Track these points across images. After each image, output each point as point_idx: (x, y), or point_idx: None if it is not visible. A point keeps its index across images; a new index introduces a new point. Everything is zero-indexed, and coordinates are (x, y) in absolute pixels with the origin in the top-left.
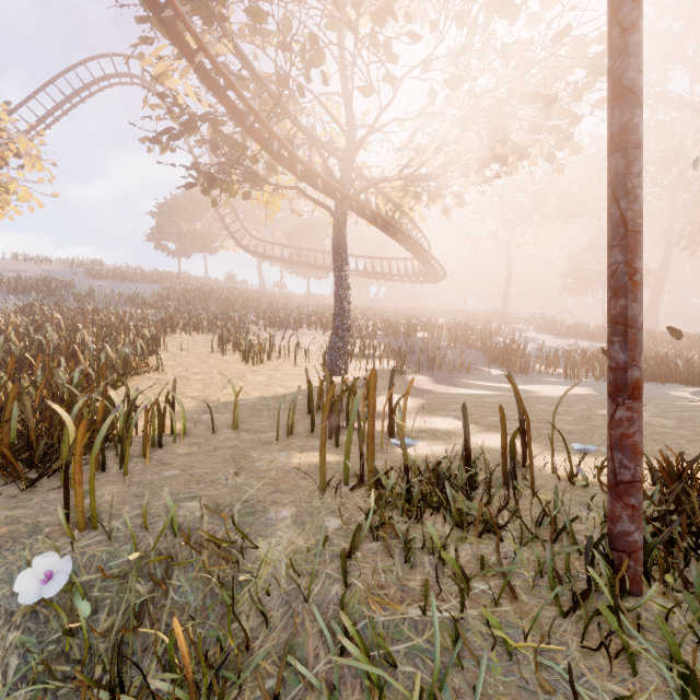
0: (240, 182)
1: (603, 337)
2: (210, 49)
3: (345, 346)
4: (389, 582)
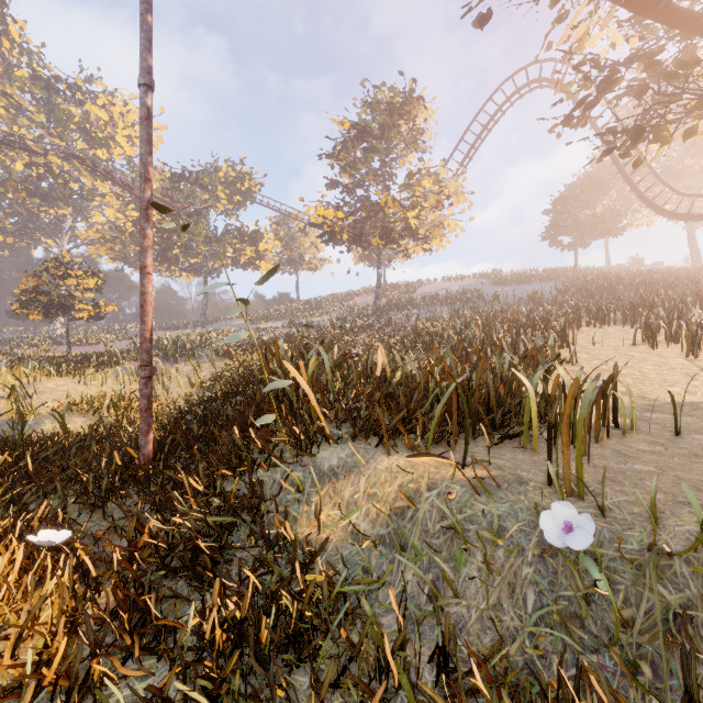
0: (679, 118)
1: None
2: None
3: None
4: None
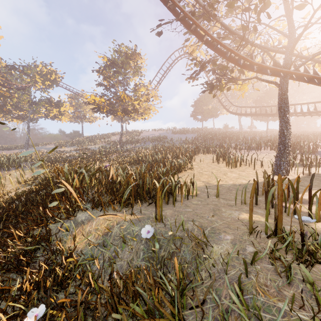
0: (225, 83)
1: None
2: (209, 32)
3: (286, 159)
4: (271, 286)
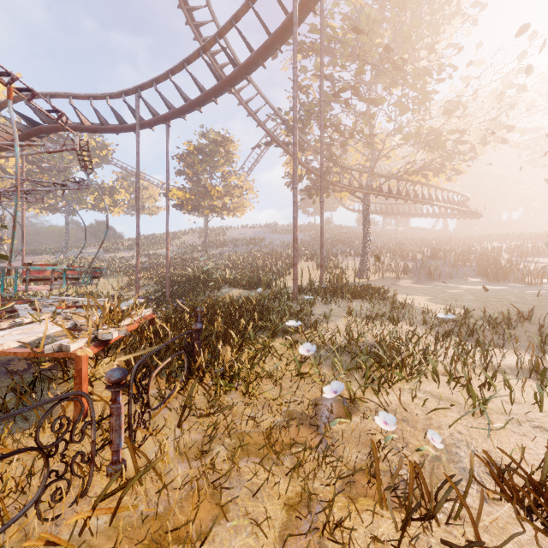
0: None
1: None
2: (301, 161)
3: (365, 265)
4: None
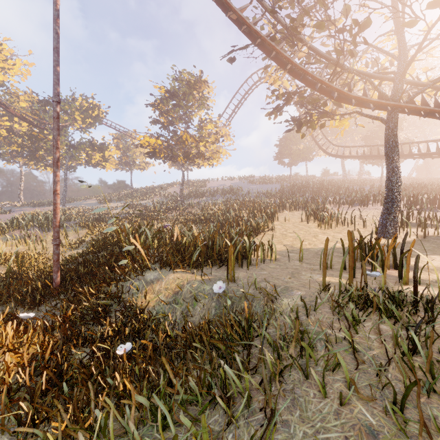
0: (317, 119)
1: None
2: (294, 60)
3: (394, 217)
4: (326, 321)
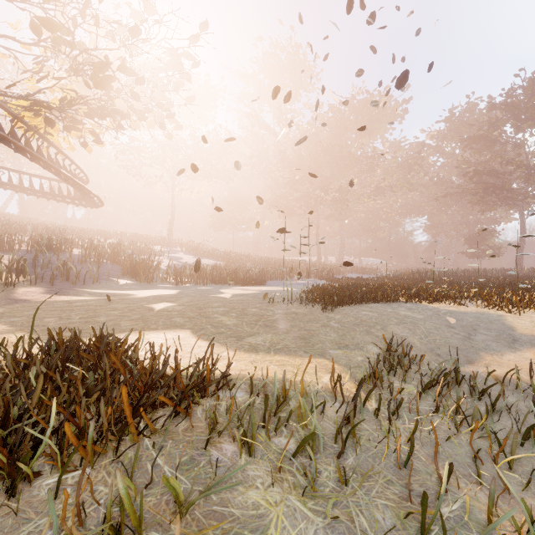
0: None
1: (223, 258)
2: None
3: None
4: None
